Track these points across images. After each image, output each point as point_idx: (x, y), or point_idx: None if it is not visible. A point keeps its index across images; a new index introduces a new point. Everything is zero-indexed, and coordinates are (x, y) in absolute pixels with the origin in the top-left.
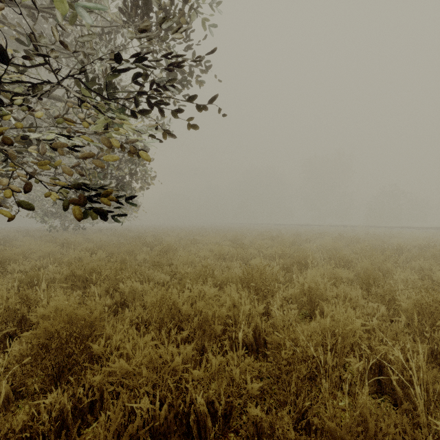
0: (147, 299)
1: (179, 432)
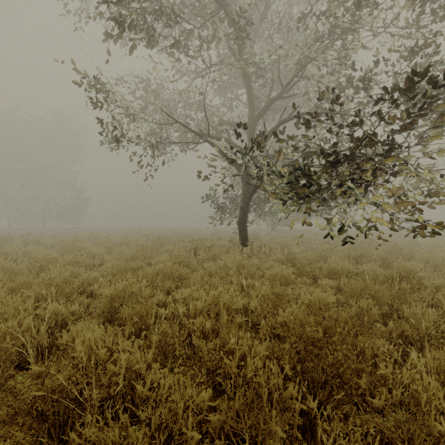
0: (421, 274)
1: None
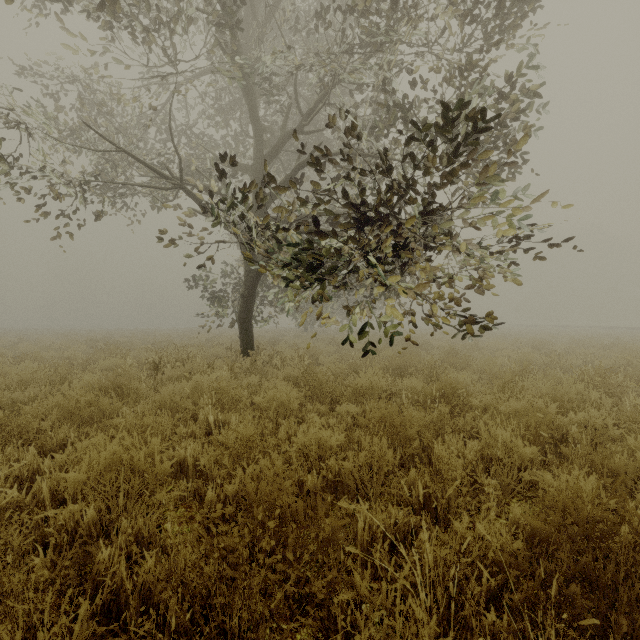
0: (473, 389)
1: (555, 451)
